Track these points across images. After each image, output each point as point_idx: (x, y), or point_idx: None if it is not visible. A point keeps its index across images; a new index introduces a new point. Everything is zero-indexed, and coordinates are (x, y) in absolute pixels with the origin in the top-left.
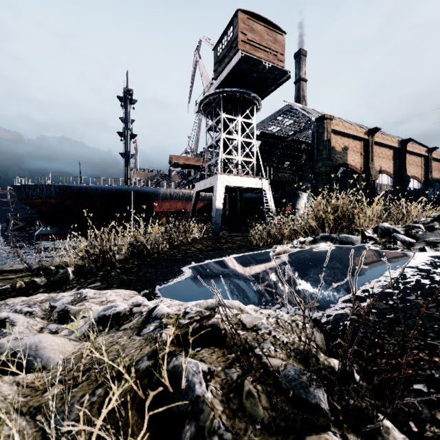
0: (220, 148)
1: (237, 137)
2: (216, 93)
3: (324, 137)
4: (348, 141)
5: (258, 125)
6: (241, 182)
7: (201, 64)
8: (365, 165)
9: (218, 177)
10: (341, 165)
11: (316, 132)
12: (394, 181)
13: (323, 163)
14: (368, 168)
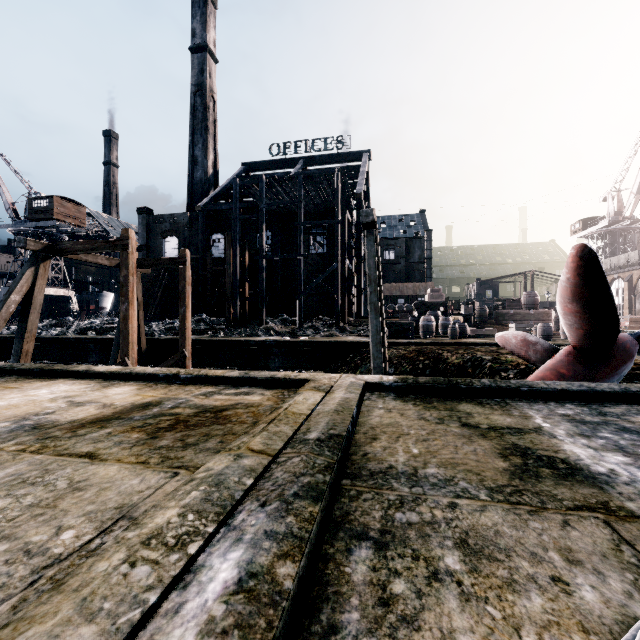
0: None
1: None
2: (31, 230)
3: None
4: None
5: None
6: (53, 292)
7: None
8: None
9: None
10: None
11: None
12: None
13: None
14: None
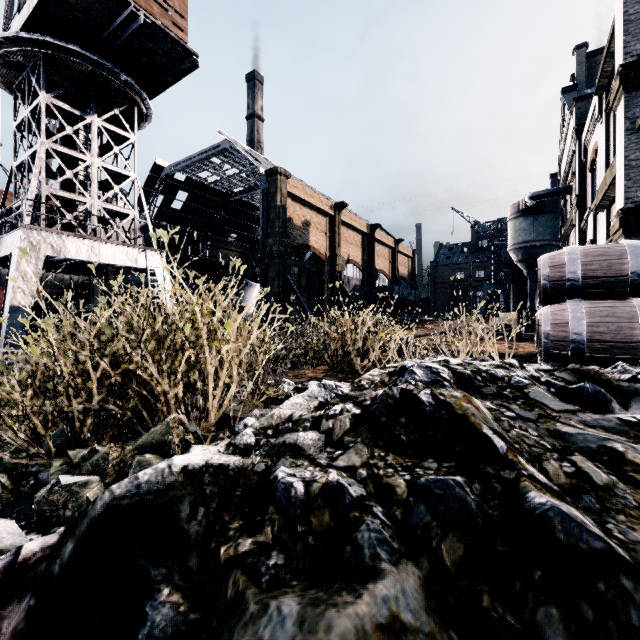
0: (34, 169)
1: (89, 157)
2: (23, 41)
3: (278, 201)
4: (311, 214)
5: (180, 164)
6: (94, 252)
7: None
8: (331, 250)
9: (21, 235)
10: (301, 246)
11: (267, 191)
12: (363, 275)
13: (276, 239)
14: (335, 254)
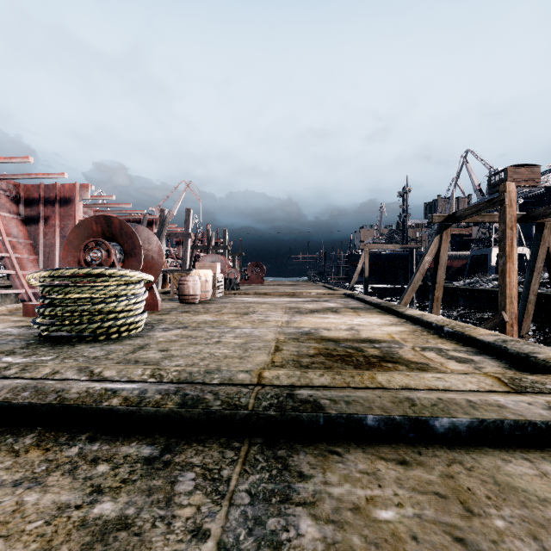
0: (492, 232)
1: None
2: None
3: None
4: None
5: None
6: None
7: (468, 168)
8: None
9: (492, 249)
10: None
11: None
12: None
13: None
14: None
